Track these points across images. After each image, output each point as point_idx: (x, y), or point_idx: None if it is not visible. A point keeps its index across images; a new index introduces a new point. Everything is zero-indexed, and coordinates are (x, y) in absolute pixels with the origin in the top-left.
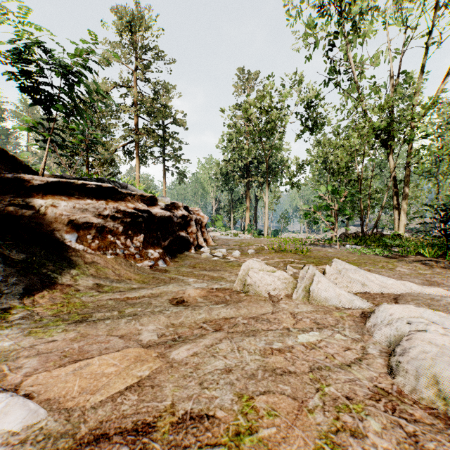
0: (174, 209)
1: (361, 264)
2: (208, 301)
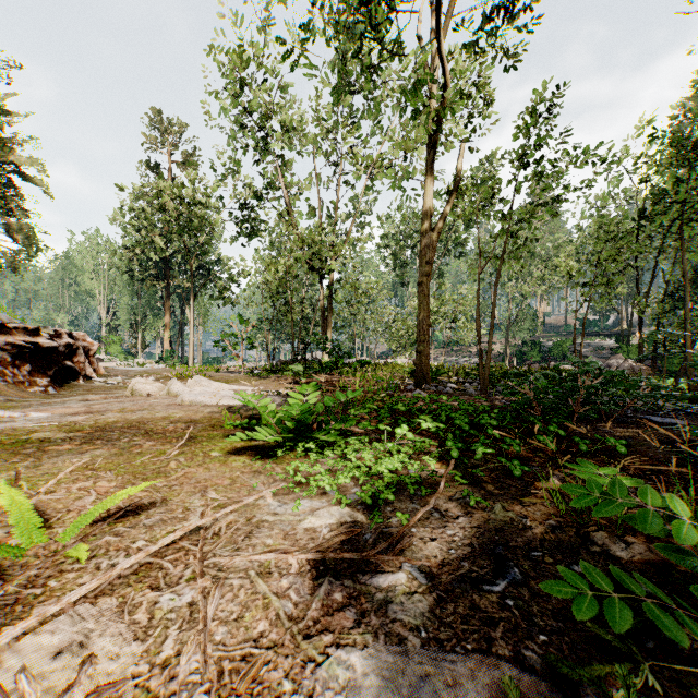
0: (57, 338)
1: (235, 382)
2: (107, 399)
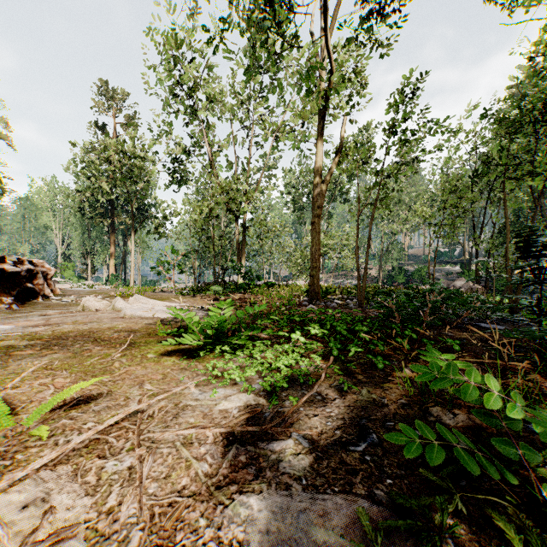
0: (20, 264)
1: (168, 299)
2: (62, 314)
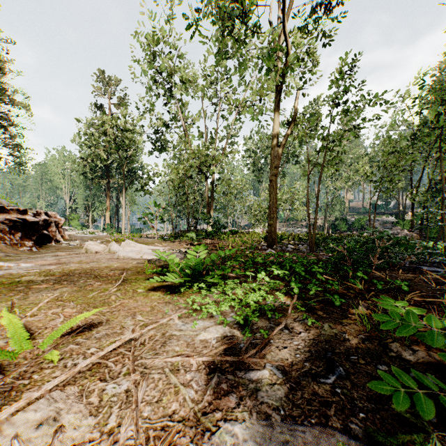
0: (38, 215)
1: (152, 244)
2: (70, 255)
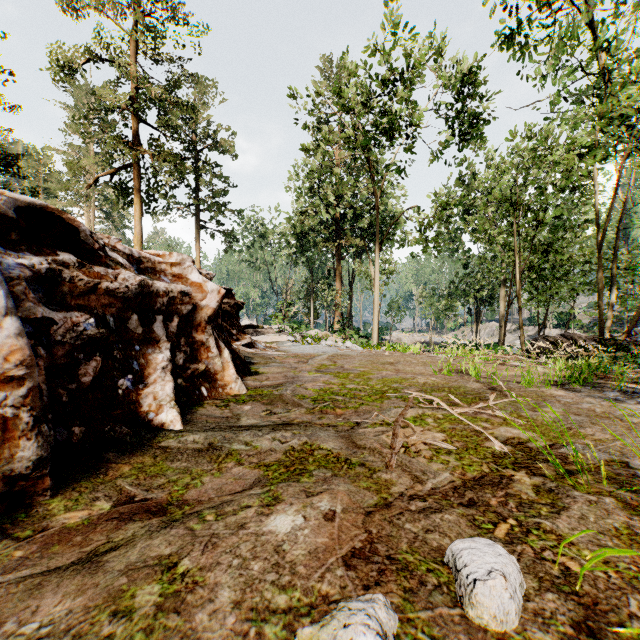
0: None
1: None
2: None
